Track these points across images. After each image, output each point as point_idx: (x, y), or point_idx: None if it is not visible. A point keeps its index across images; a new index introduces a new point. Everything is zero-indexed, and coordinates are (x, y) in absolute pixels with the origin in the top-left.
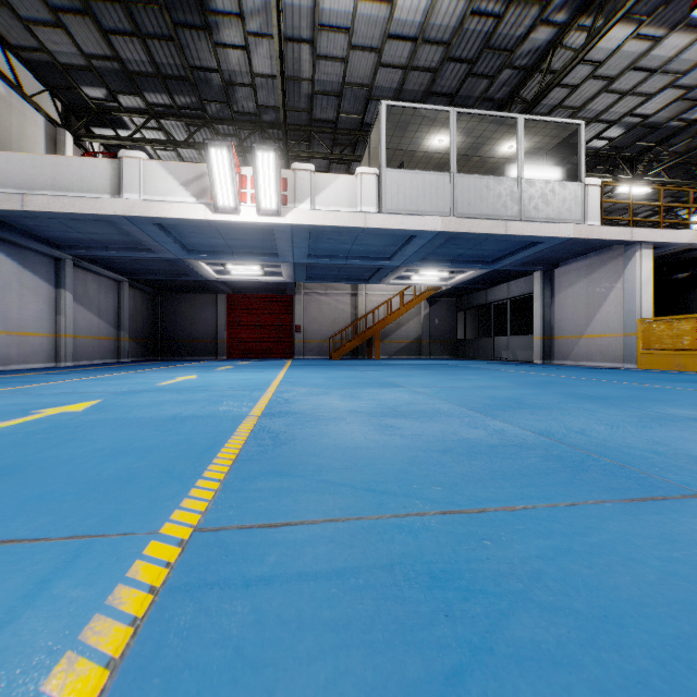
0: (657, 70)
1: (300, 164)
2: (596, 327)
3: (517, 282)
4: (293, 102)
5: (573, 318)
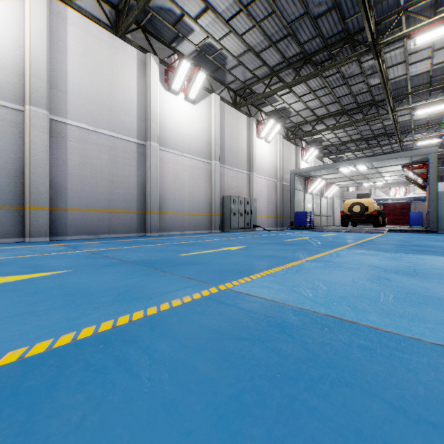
0: None
1: (410, 185)
2: None
3: None
4: None
5: None
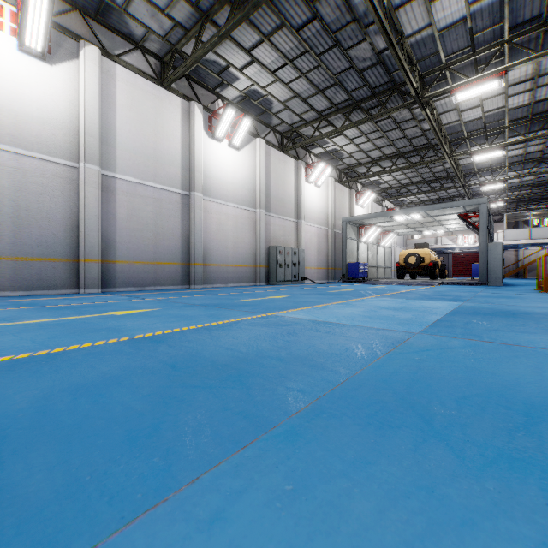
0: None
1: None
2: None
3: None
4: None
5: None
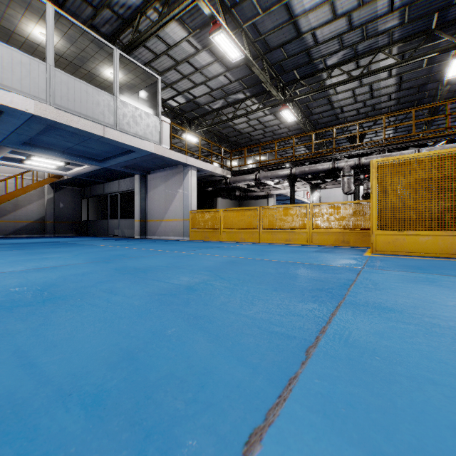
0: (199, 70)
1: None
2: (170, 214)
3: (125, 181)
4: None
5: (158, 208)
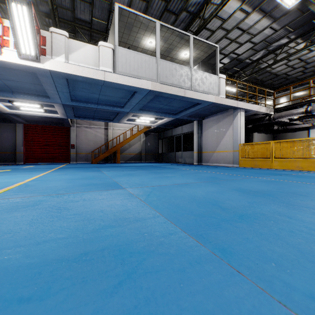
0: (246, 31)
1: (56, 29)
2: (221, 147)
3: (186, 126)
4: (60, 1)
5: (211, 143)
